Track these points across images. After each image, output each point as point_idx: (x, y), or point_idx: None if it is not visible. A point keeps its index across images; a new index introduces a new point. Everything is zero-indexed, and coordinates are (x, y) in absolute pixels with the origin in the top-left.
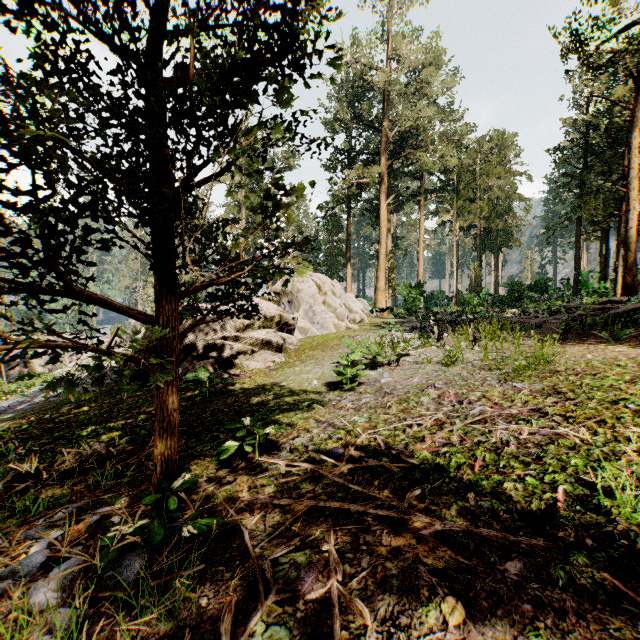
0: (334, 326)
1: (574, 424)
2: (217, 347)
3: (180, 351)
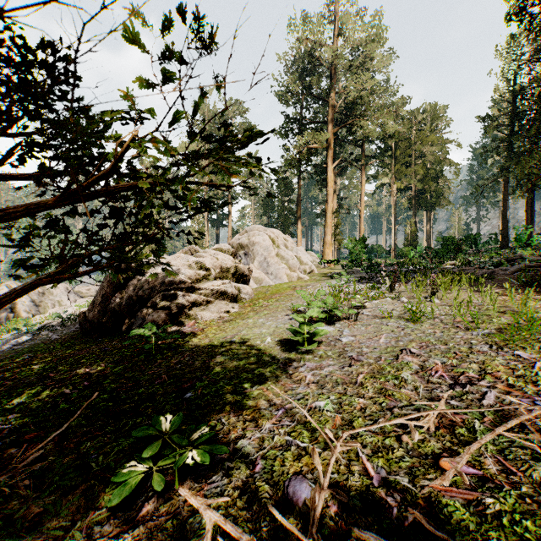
0: (287, 276)
1: None
2: (171, 298)
3: (135, 302)
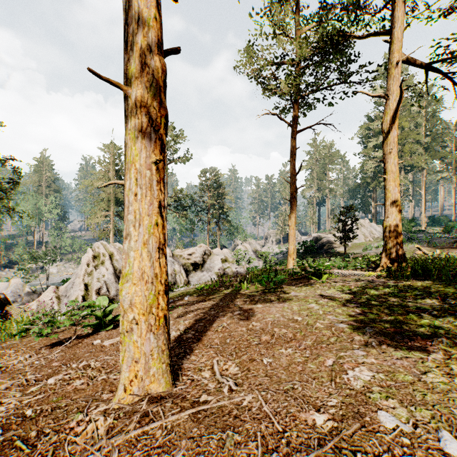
0: (364, 240)
1: None
2: (331, 245)
3: (321, 246)
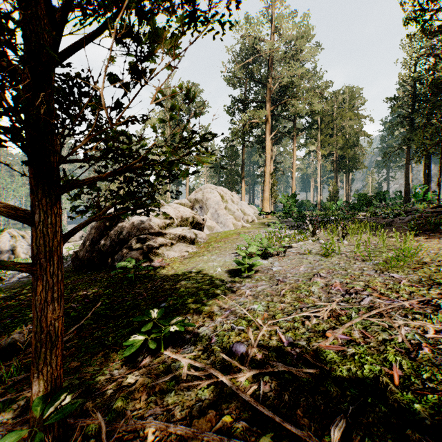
0: (233, 225)
1: None
2: (144, 241)
3: (116, 244)
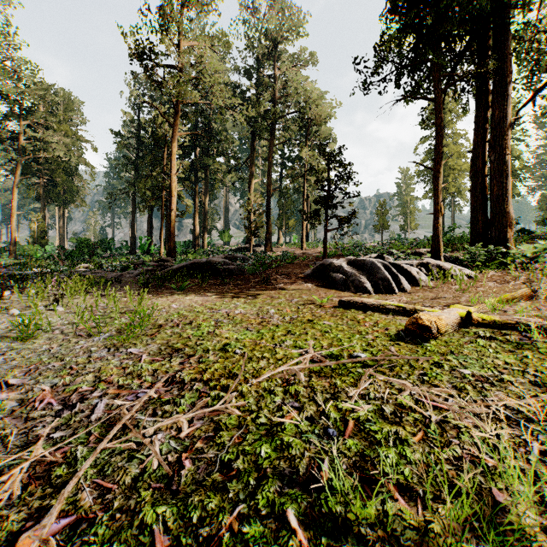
0: None
1: (219, 388)
2: None
3: None
